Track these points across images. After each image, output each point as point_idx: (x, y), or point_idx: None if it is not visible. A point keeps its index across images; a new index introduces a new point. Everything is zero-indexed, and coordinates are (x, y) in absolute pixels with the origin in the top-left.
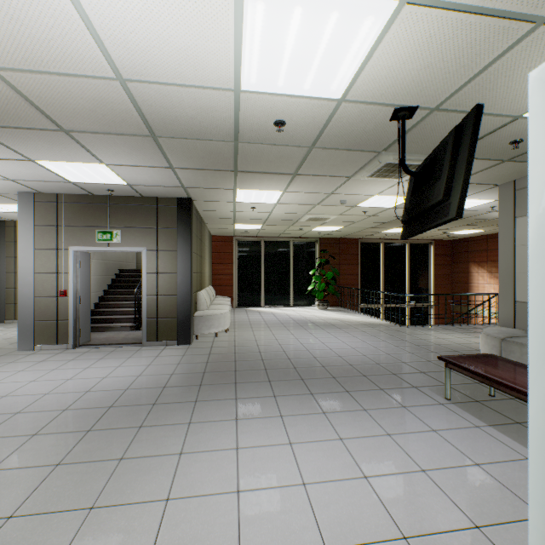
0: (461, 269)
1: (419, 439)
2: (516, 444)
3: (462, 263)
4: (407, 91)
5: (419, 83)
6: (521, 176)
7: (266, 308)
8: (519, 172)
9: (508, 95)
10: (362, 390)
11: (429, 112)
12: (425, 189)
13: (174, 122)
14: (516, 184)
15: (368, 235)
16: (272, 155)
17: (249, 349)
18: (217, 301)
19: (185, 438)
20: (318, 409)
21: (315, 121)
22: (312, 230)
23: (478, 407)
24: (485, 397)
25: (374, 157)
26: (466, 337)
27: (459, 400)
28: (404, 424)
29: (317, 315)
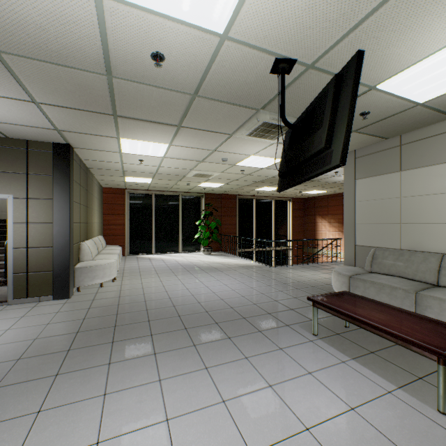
0: (310, 220)
1: (298, 387)
2: (377, 377)
3: (311, 216)
4: (289, 37)
5: (301, 28)
6: (360, 147)
7: (157, 255)
8: (359, 143)
9: (371, 61)
10: (243, 334)
11: (305, 70)
12: (303, 140)
13: (18, 30)
14: (356, 153)
15: (244, 192)
16: (153, 99)
17: (135, 299)
18: (106, 250)
19: (24, 440)
20: (201, 364)
21: (197, 61)
22: (198, 186)
23: (339, 340)
24: (343, 328)
25: (253, 115)
26: (318, 274)
27: (324, 335)
28: (283, 370)
29: (202, 260)
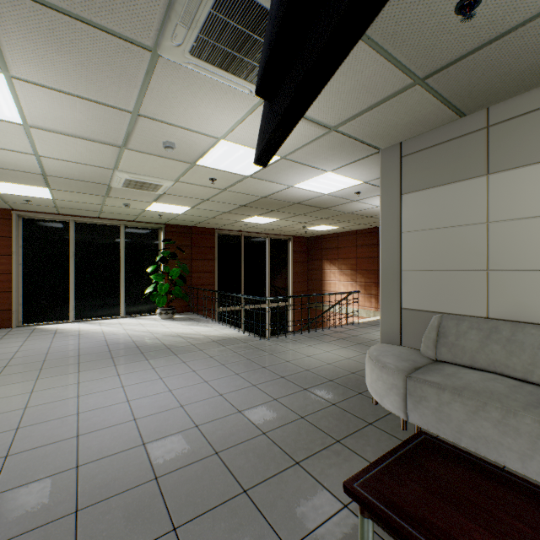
0: (316, 266)
1: None
2: None
3: (317, 260)
4: None
5: None
6: (411, 135)
7: (76, 324)
8: (414, 123)
9: None
10: None
11: None
12: None
13: None
14: (403, 148)
15: (226, 225)
16: None
17: None
18: None
19: None
20: None
21: None
22: (147, 209)
23: None
24: None
25: None
26: (334, 349)
27: None
28: None
29: (153, 330)
